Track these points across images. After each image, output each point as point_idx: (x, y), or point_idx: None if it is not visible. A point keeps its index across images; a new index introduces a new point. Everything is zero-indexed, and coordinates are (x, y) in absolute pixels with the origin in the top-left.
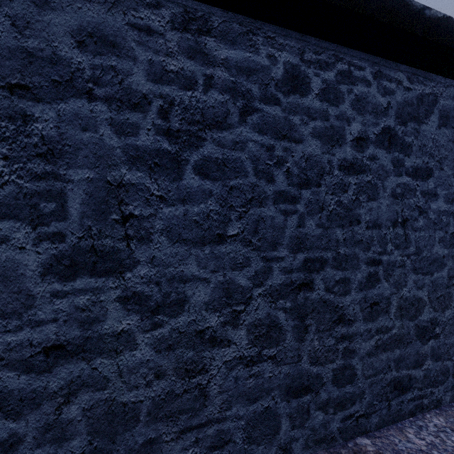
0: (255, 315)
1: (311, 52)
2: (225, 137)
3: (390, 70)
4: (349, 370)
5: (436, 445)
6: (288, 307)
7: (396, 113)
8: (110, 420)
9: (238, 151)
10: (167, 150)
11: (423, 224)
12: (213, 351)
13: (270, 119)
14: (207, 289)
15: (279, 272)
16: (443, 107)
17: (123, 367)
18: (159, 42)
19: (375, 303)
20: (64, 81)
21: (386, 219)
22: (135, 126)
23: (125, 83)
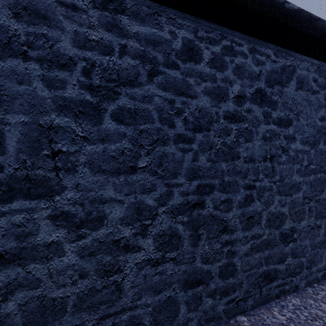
0: (159, 227)
1: (202, 31)
2: (136, 92)
3: (261, 47)
4: (231, 267)
5: (293, 320)
6: (185, 221)
7: (266, 79)
8: (42, 312)
9: (147, 103)
10: (89, 101)
11: (285, 159)
12: (126, 255)
13: (171, 80)
14: (122, 208)
15: (178, 194)
16: (299, 75)
17: (53, 270)
18: (83, 17)
19: (250, 217)
20: (3, 44)
21: (259, 155)
22: (63, 82)
23: (54, 47)
